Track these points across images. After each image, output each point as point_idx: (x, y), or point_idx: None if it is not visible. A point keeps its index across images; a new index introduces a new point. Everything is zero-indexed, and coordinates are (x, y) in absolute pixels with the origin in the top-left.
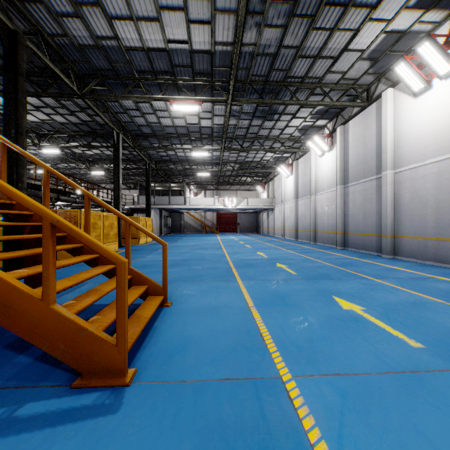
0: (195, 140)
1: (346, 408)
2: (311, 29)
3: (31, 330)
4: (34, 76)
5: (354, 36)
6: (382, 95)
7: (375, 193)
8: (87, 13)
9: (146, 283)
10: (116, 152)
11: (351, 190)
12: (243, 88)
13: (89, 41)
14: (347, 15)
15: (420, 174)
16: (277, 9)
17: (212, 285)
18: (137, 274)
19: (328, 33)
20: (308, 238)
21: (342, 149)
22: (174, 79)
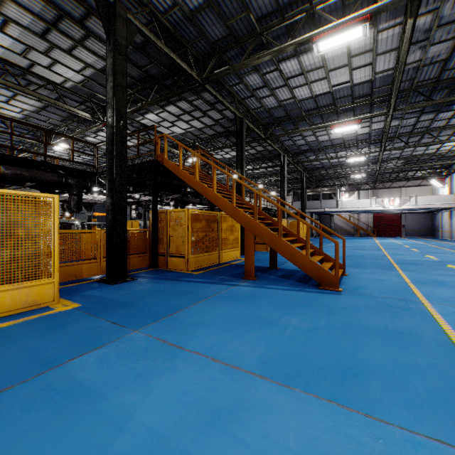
0: (349, 147)
1: None
2: None
3: (302, 266)
4: None
5: None
6: None
7: None
8: (278, 91)
9: (332, 261)
10: (282, 171)
11: None
12: (407, 96)
13: (275, 104)
14: None
15: None
16: (444, 29)
17: (375, 271)
18: (326, 255)
19: None
20: None
21: None
22: (334, 108)
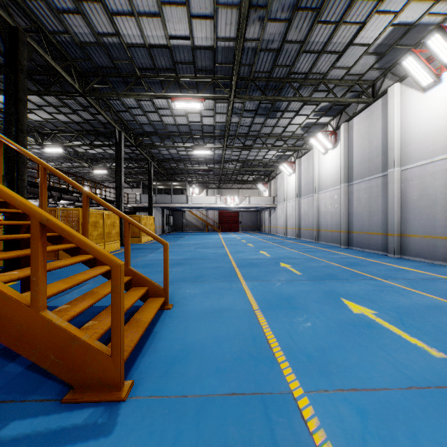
0: (197, 139)
1: (369, 432)
2: (315, 23)
3: (19, 339)
4: (36, 75)
5: (360, 30)
6: (389, 90)
7: (380, 190)
8: (88, 9)
9: (146, 285)
10: (118, 150)
11: (356, 188)
12: (246, 85)
13: (90, 38)
14: (353, 7)
15: (429, 171)
16: (281, 2)
17: (215, 286)
18: (137, 275)
19: (333, 27)
20: (311, 237)
21: (346, 146)
22: (175, 77)
